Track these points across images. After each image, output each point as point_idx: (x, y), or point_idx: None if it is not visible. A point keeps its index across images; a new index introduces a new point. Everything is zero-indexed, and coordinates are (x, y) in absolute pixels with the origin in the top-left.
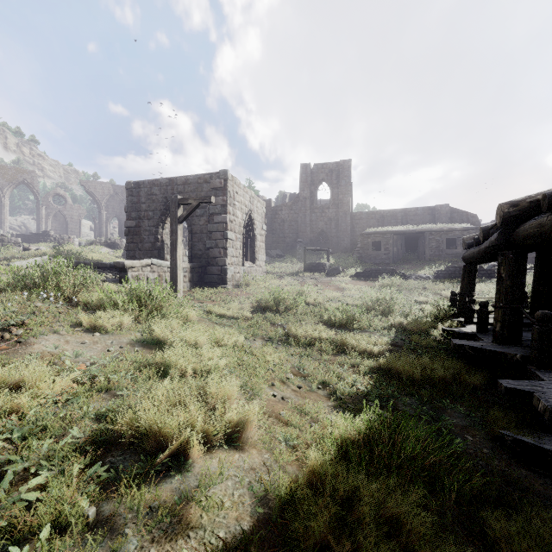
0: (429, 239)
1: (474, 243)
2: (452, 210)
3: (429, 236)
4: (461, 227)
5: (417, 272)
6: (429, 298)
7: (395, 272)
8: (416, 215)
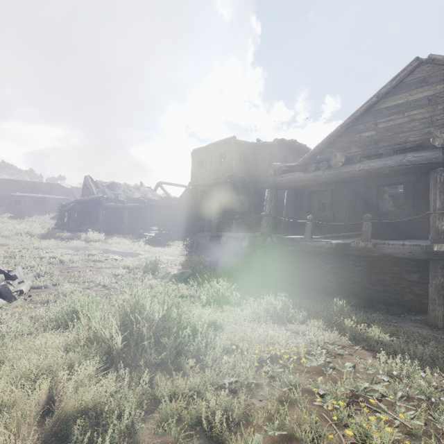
0: (49, 201)
1: (59, 209)
2: (62, 187)
3: (49, 200)
4: (64, 198)
5: (43, 216)
6: (48, 224)
7: (32, 216)
8: (41, 186)
